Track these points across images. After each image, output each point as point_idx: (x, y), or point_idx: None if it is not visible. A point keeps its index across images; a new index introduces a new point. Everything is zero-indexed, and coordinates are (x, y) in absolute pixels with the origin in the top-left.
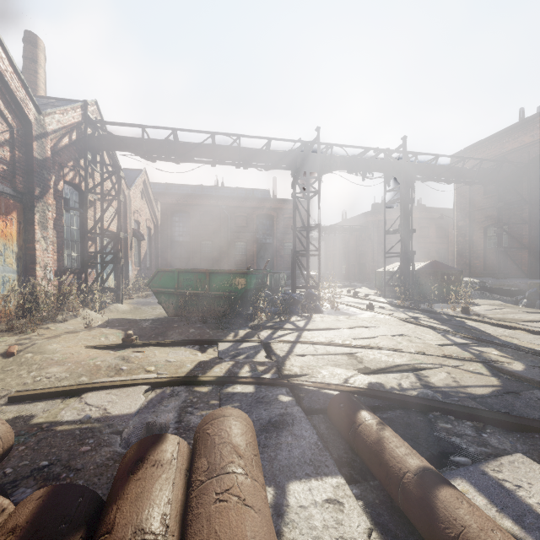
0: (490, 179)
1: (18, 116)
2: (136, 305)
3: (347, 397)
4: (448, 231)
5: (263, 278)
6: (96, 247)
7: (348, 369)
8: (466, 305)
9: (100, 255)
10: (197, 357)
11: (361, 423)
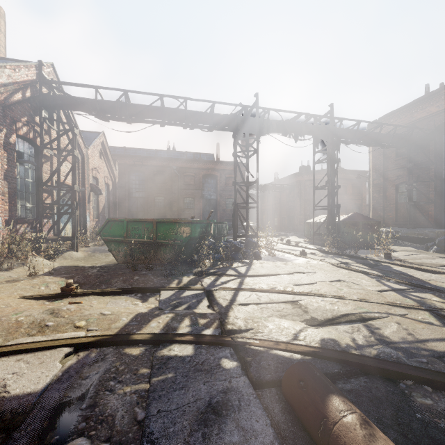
0: (403, 143)
1: None
2: (90, 252)
3: (307, 371)
4: (362, 189)
5: (207, 227)
6: (53, 199)
7: (295, 320)
8: (387, 251)
9: (57, 206)
10: (136, 307)
11: (336, 421)
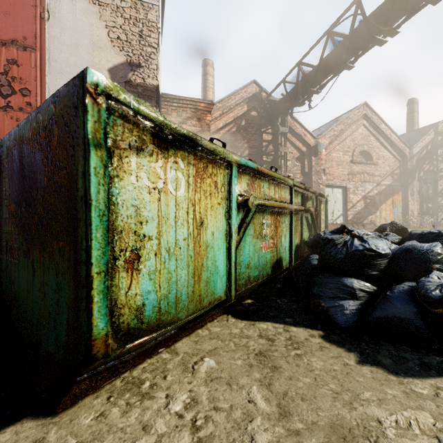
0: None
1: (402, 155)
2: None
3: None
4: None
5: None
6: None
7: None
8: None
9: None
10: None
11: None
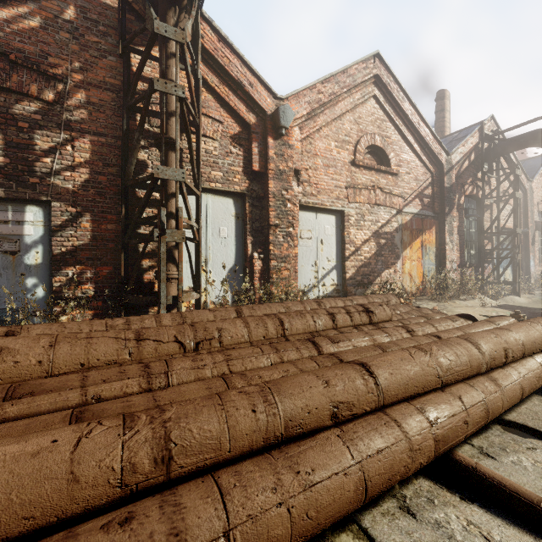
0: None
1: (436, 164)
2: (535, 299)
3: None
4: None
5: None
6: (492, 245)
7: None
8: None
9: (496, 251)
10: None
11: None
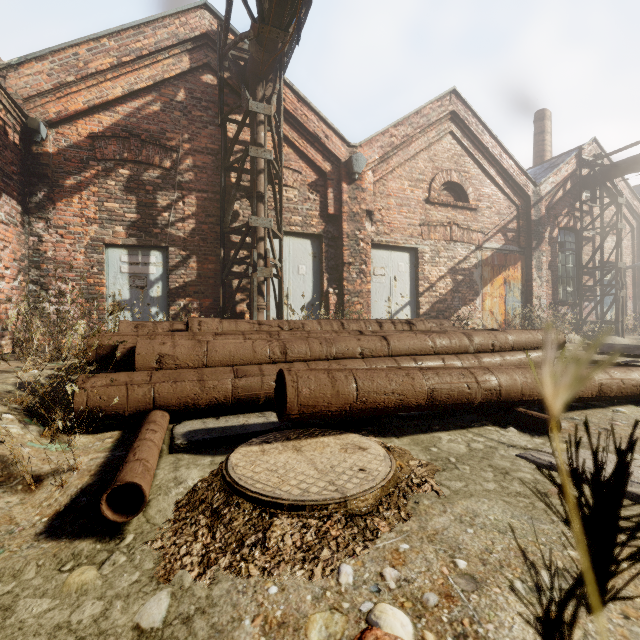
0: None
1: (521, 197)
2: None
3: None
4: None
5: None
6: (594, 281)
7: None
8: None
9: (599, 288)
10: None
11: None
